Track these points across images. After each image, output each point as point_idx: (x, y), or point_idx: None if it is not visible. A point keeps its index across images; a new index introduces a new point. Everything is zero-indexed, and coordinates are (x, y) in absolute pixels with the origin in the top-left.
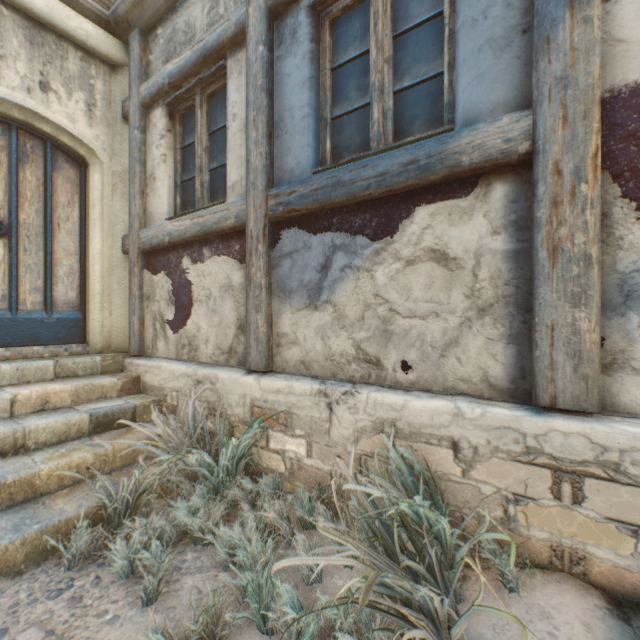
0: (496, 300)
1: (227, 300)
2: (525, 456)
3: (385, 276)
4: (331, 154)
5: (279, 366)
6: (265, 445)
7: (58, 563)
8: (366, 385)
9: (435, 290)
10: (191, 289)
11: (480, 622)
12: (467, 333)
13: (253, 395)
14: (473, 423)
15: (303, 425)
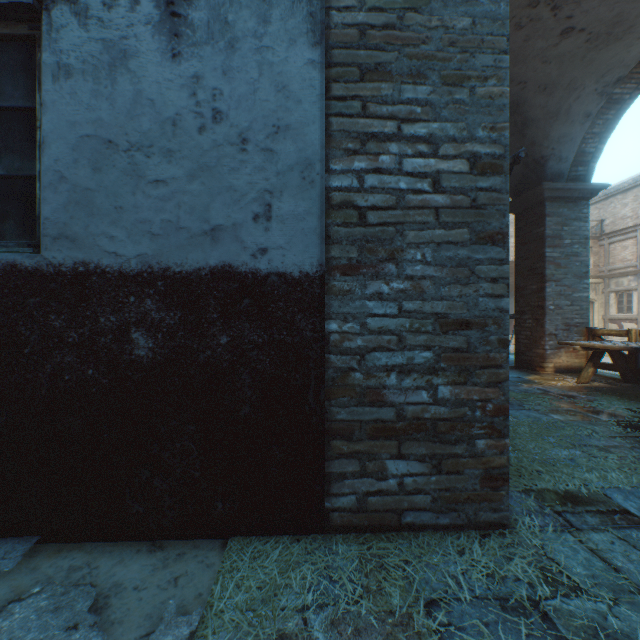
0: None
1: None
2: None
3: None
4: None
5: None
6: None
7: None
8: None
9: None
10: (622, 327)
11: None
12: None
13: None
14: None
15: None
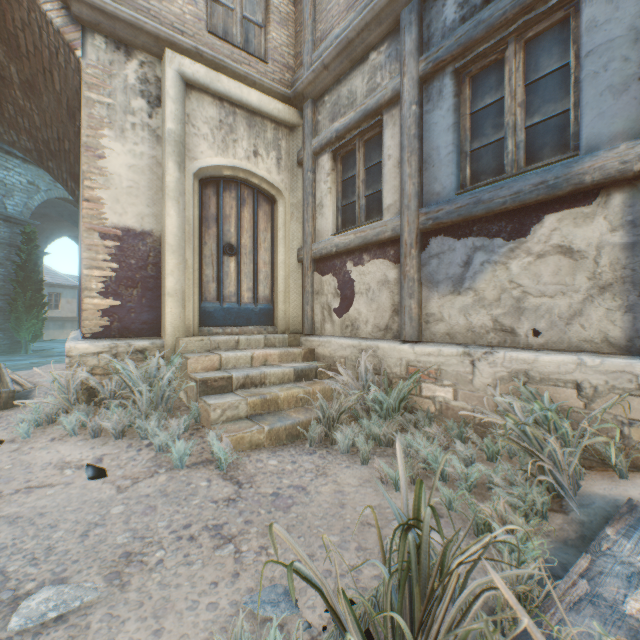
0: (614, 280)
1: (383, 291)
2: (637, 391)
3: (518, 267)
4: (470, 178)
5: (427, 338)
6: (418, 393)
7: (302, 443)
8: (502, 348)
9: (561, 275)
10: (352, 285)
11: (593, 487)
12: (589, 306)
13: (408, 358)
14: (593, 369)
15: (450, 377)
